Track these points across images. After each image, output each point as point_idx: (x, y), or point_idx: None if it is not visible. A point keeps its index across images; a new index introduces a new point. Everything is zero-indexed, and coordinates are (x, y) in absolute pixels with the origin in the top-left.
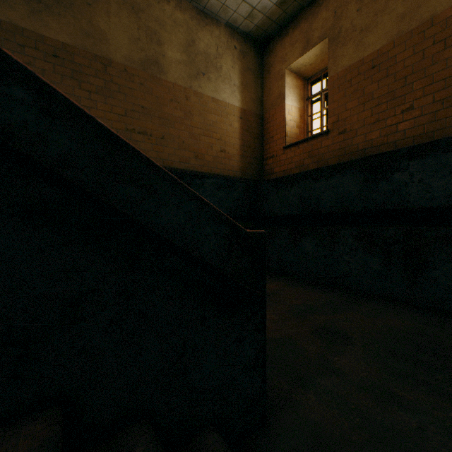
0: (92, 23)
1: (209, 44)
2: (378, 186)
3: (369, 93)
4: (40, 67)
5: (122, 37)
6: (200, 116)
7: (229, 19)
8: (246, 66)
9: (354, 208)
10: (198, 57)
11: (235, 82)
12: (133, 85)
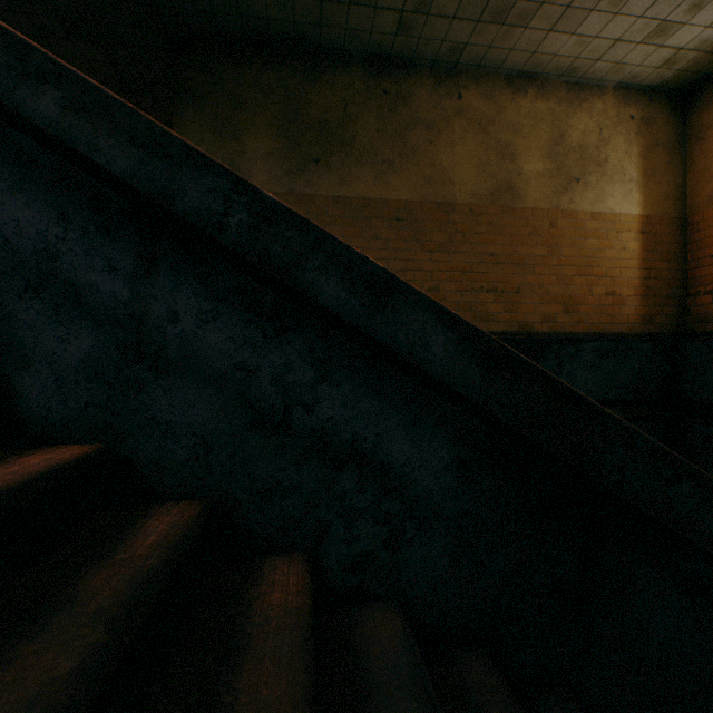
0: (434, 164)
1: (586, 130)
2: None
3: None
4: (384, 237)
5: (466, 169)
6: (572, 246)
7: (624, 78)
8: (652, 140)
9: None
10: (569, 157)
11: (631, 176)
12: (479, 228)
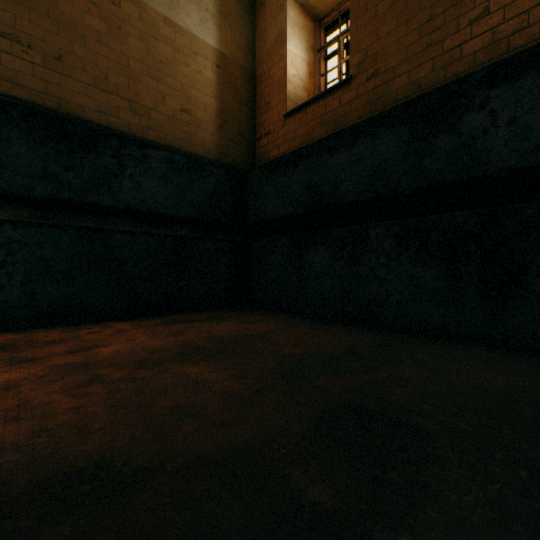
0: None
1: None
2: (435, 144)
3: (415, 3)
4: None
5: None
6: (142, 41)
7: None
8: None
9: (393, 189)
10: None
11: (208, 6)
12: None
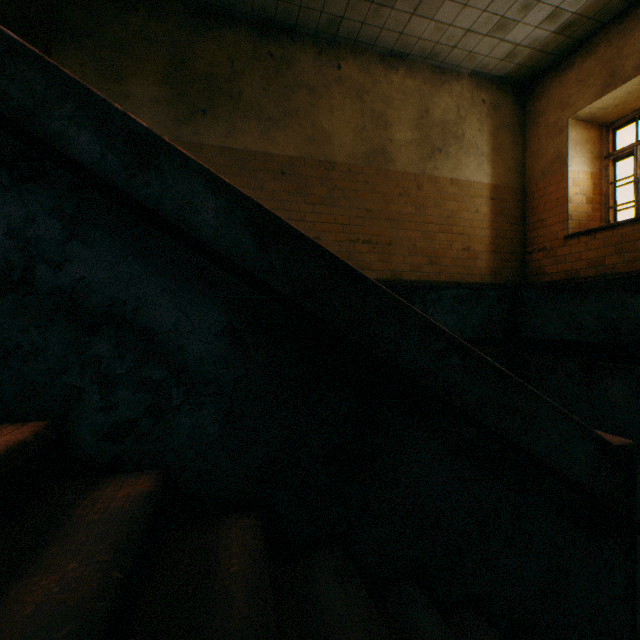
0: (316, 125)
1: (447, 108)
2: None
3: None
4: (269, 188)
5: (345, 132)
6: (436, 207)
7: (476, 66)
8: (499, 122)
9: None
10: (433, 130)
11: (483, 151)
12: (356, 186)
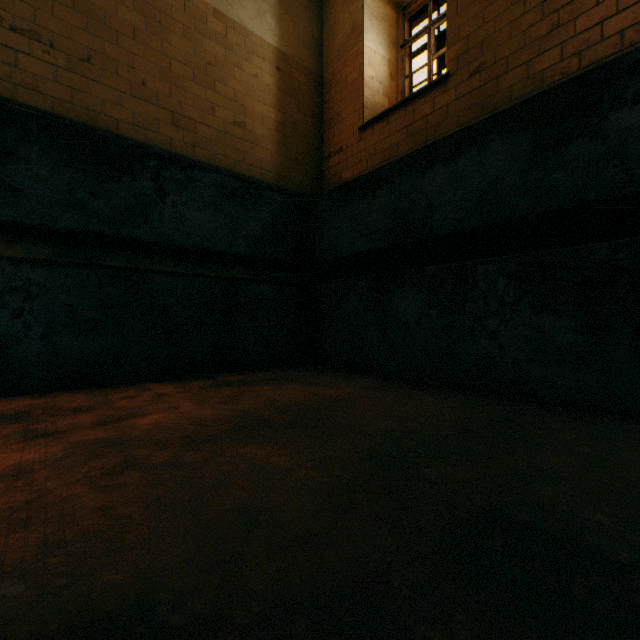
0: None
1: None
2: (569, 152)
3: None
4: None
5: None
6: (187, 38)
7: None
8: None
9: (508, 214)
10: None
11: None
12: None
